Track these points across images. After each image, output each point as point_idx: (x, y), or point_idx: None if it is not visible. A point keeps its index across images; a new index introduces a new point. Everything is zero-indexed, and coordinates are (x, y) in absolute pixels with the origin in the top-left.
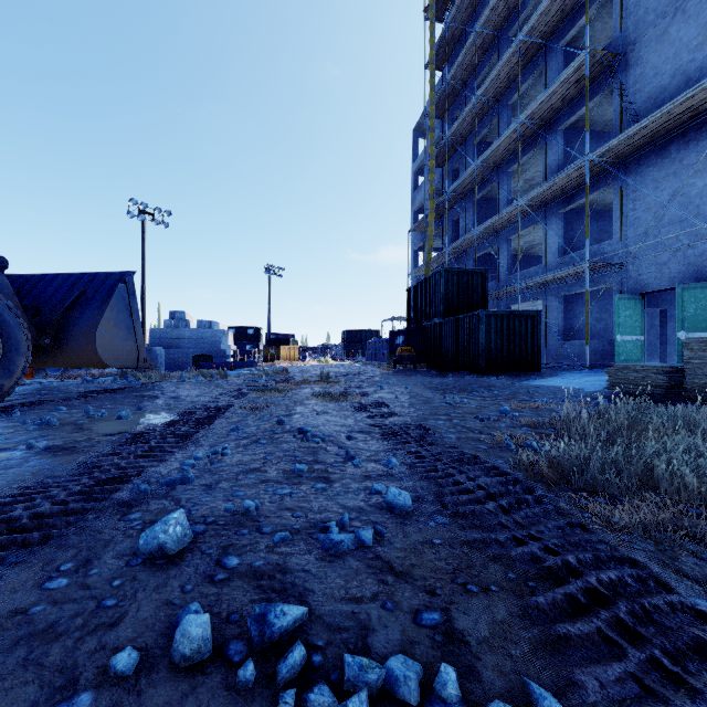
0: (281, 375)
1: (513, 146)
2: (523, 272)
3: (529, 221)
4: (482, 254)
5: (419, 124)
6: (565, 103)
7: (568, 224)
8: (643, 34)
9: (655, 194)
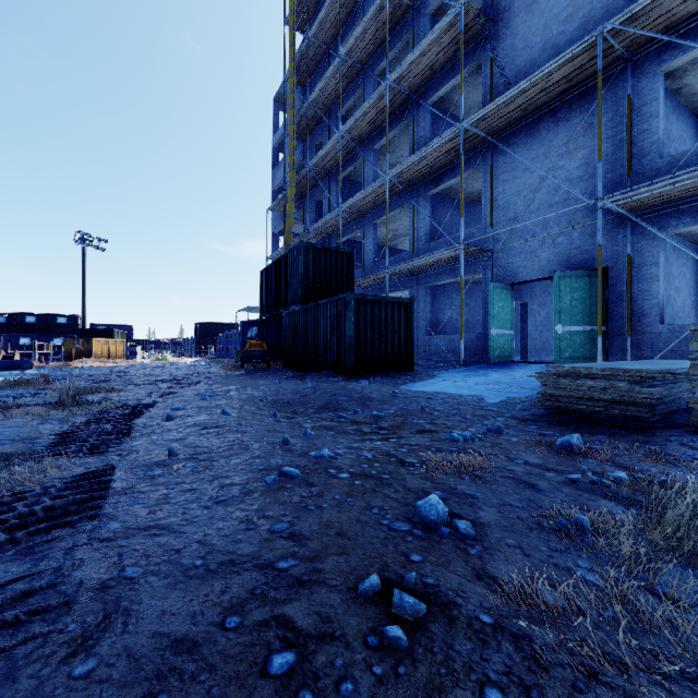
0: (28, 385)
1: (379, 117)
2: (389, 259)
3: (396, 203)
4: (346, 240)
5: (279, 93)
6: (433, 72)
7: (434, 210)
8: (513, 3)
9: (525, 177)
